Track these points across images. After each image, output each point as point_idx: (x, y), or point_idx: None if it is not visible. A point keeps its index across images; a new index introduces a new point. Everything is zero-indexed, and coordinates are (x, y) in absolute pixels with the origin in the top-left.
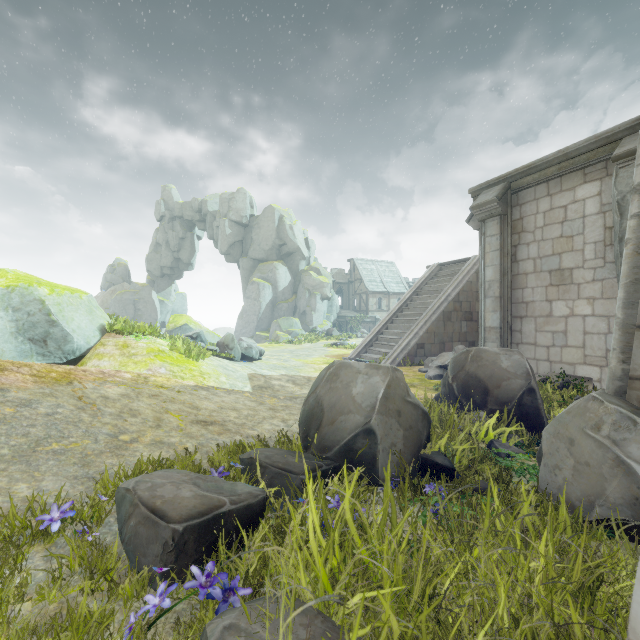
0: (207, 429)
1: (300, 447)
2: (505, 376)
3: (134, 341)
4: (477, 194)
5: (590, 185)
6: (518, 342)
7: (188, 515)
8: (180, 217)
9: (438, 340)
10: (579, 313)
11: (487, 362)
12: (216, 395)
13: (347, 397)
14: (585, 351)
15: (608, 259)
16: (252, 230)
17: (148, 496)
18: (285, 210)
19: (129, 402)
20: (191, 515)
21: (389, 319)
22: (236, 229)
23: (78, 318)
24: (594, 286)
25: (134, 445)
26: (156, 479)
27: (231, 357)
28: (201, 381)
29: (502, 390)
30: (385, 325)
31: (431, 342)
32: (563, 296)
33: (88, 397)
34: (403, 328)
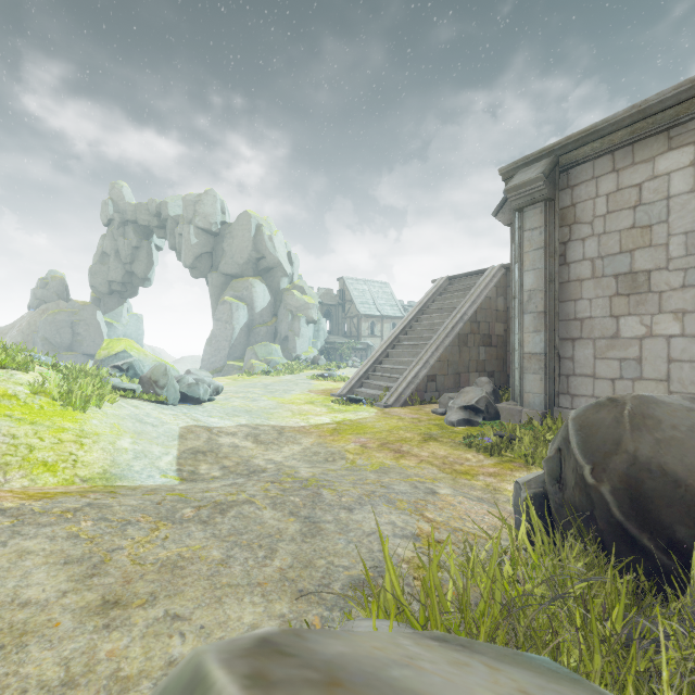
0: None
1: None
2: None
3: None
4: (511, 175)
5: (678, 153)
6: (569, 373)
7: None
8: (133, 221)
9: (452, 370)
10: (661, 333)
11: (677, 431)
12: None
13: None
14: (670, 386)
15: None
16: (224, 240)
17: None
18: (264, 218)
19: None
20: None
21: (389, 344)
22: (204, 238)
23: None
24: (684, 294)
25: None
26: None
27: (161, 400)
28: (71, 452)
29: None
30: (385, 351)
31: (444, 373)
32: (636, 309)
33: None
34: (408, 355)
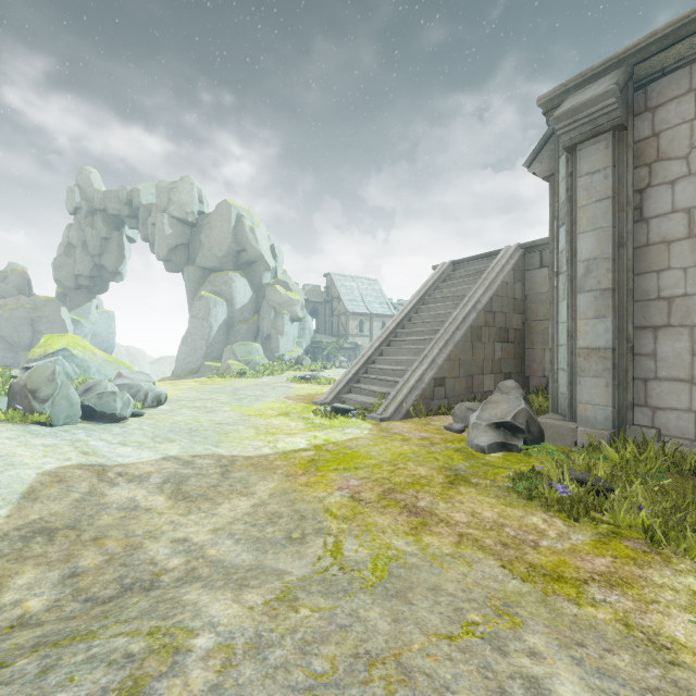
0: None
1: None
2: None
3: None
4: (556, 103)
5: None
6: (647, 376)
7: None
8: (102, 210)
9: (464, 372)
10: None
11: None
12: None
13: None
14: None
15: None
16: (201, 231)
17: None
18: (245, 208)
19: None
20: None
21: (384, 340)
22: (179, 228)
23: None
24: None
25: None
26: None
27: (36, 420)
28: None
29: None
30: (378, 349)
31: (455, 375)
32: None
33: None
34: (408, 353)
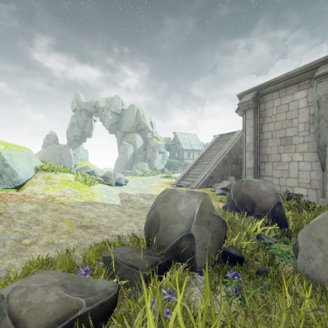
0: (86, 231)
1: (145, 243)
2: (264, 195)
3: (54, 175)
4: (241, 97)
5: (301, 92)
6: (263, 175)
7: (46, 325)
8: (84, 110)
9: (220, 174)
10: (295, 160)
11: (253, 187)
12: (96, 207)
13: (175, 212)
14: (299, 180)
15: (311, 131)
16: (123, 117)
17: (17, 304)
18: (140, 106)
19: (36, 215)
20: (48, 324)
21: (194, 163)
22: (114, 116)
23: (21, 162)
24: (304, 145)
25: (32, 247)
26: (31, 284)
27: (109, 184)
28: (91, 198)
29: (263, 203)
30: (192, 166)
31: (216, 175)
32: (287, 151)
33: (7, 213)
34: (202, 168)
